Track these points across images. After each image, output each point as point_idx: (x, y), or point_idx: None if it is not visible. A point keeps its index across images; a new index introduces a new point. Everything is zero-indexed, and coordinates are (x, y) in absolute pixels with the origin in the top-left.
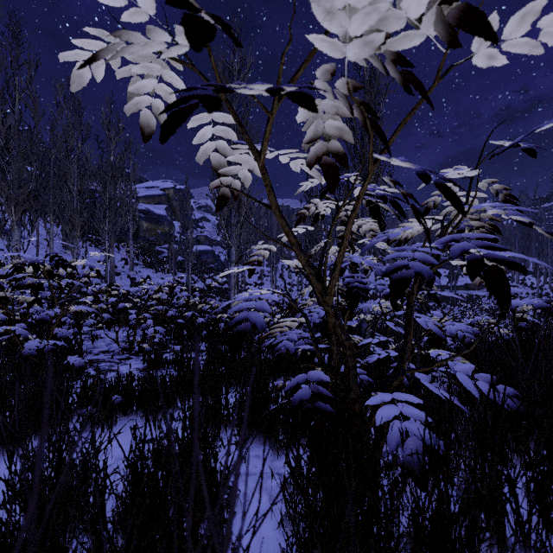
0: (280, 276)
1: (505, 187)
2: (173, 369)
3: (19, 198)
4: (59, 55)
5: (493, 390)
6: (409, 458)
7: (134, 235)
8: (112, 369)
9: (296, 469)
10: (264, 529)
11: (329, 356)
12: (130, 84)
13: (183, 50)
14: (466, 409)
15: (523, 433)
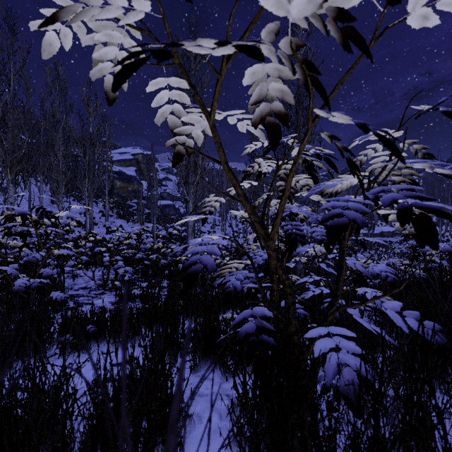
0: (229, 225)
1: (423, 146)
2: (140, 302)
3: (13, 161)
4: (29, 24)
5: (422, 327)
6: (346, 387)
7: (109, 192)
8: (89, 302)
9: (243, 397)
10: (214, 446)
11: (271, 293)
12: (94, 51)
13: (140, 16)
14: (394, 342)
15: (441, 361)
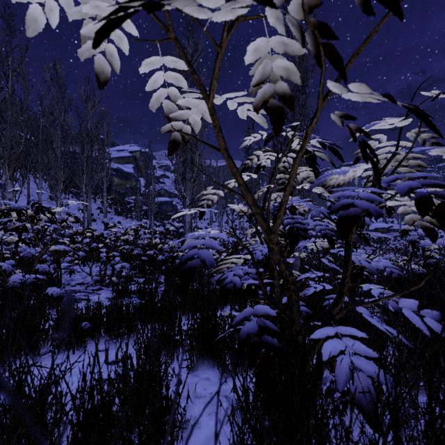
0: (225, 222)
1: (432, 135)
2: (137, 298)
3: (12, 157)
4: None
5: None
6: (360, 396)
7: (107, 189)
8: (86, 298)
9: (245, 405)
10: None
11: (271, 289)
12: (82, 27)
13: None
14: (409, 344)
15: None
